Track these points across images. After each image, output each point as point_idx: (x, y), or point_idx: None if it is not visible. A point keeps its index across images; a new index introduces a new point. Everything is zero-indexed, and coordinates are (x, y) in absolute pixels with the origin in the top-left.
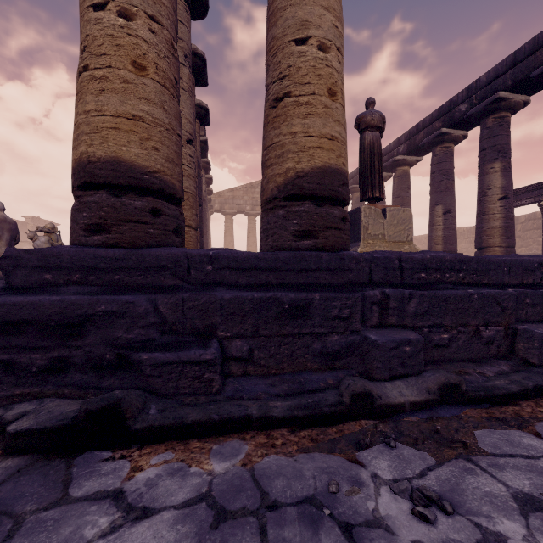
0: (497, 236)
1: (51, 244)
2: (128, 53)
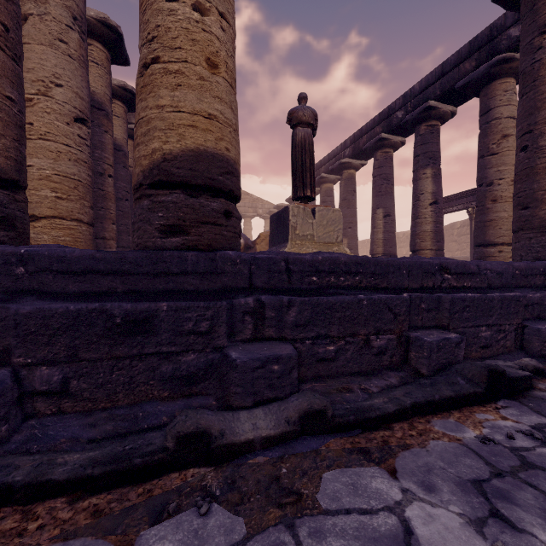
0: (428, 239)
1: None
2: None
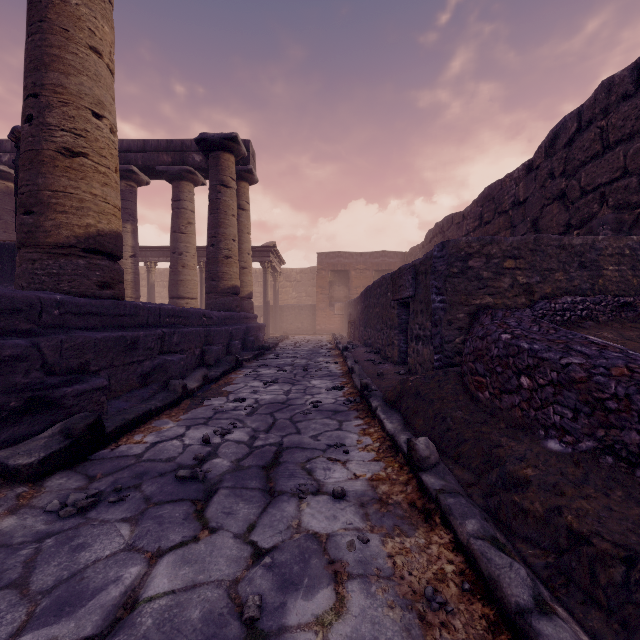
0: (130, 288)
1: None
2: None
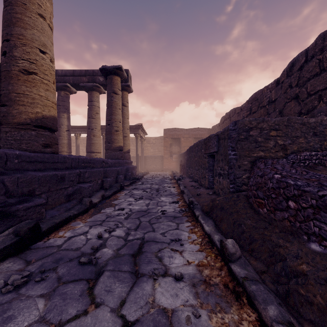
0: (66, 147)
1: None
2: None
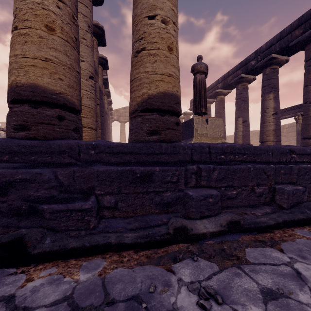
0: (271, 135)
1: None
2: (42, 20)
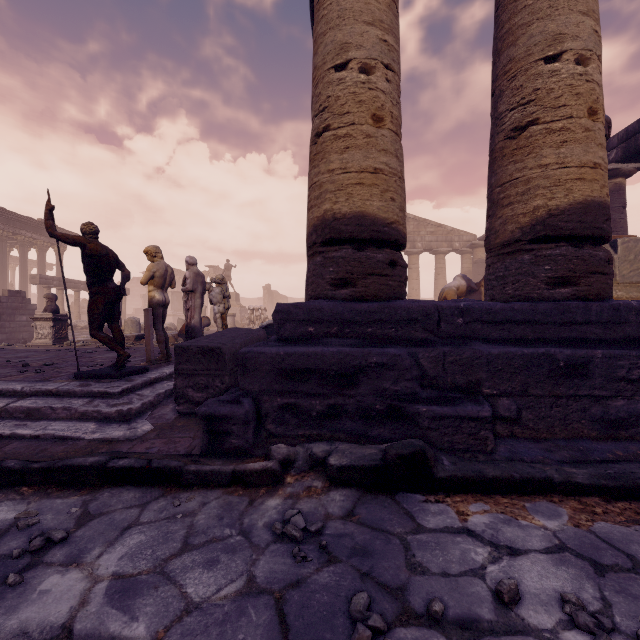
0: None
1: (223, 295)
2: (369, 108)
